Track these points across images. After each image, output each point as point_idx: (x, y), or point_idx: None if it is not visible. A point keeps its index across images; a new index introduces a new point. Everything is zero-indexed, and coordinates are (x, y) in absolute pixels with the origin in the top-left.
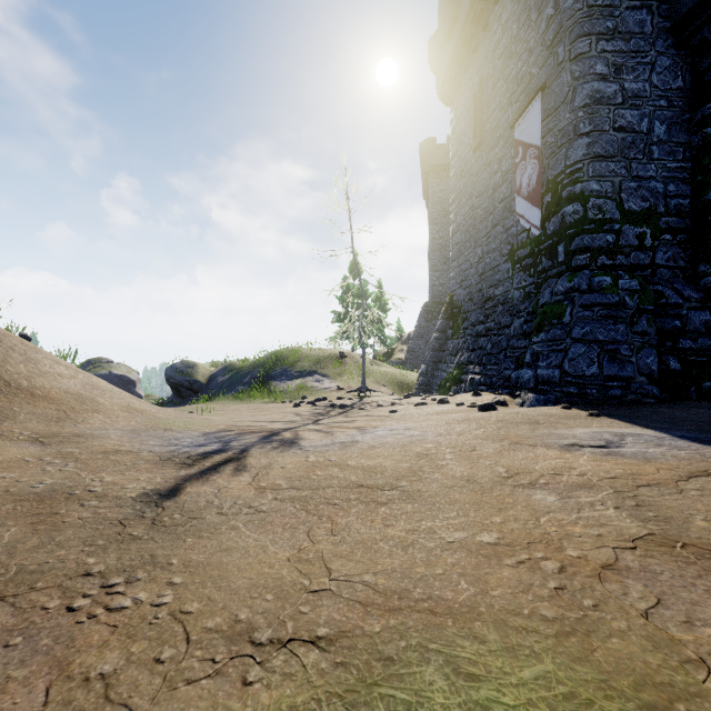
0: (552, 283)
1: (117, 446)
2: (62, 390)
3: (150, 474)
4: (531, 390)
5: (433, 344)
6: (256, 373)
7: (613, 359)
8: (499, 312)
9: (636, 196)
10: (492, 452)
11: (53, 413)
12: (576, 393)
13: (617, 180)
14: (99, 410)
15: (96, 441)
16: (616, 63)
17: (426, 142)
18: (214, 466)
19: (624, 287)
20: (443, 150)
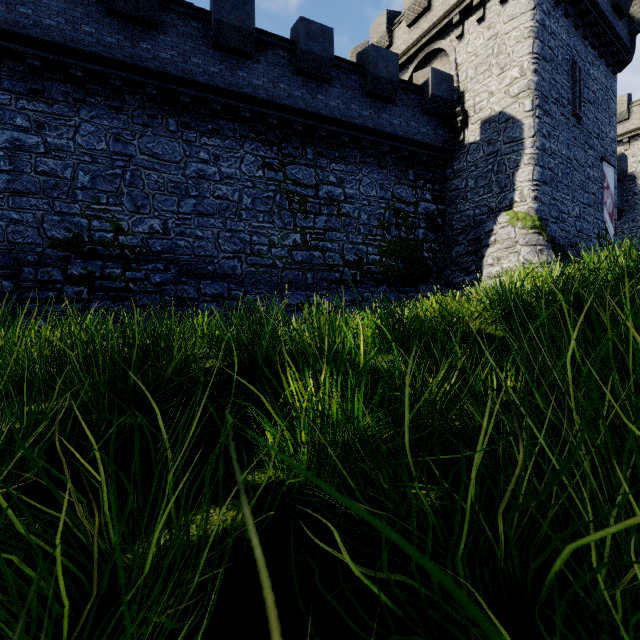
0: None
1: None
2: None
3: None
4: None
5: None
6: None
7: None
8: None
9: None
10: None
11: None
12: None
13: None
14: None
15: None
16: None
17: None
18: None
19: None
20: None
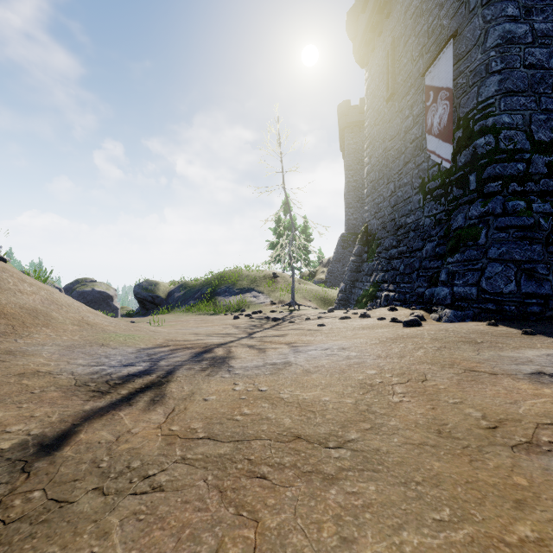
0: (464, 209)
1: (40, 365)
2: (18, 305)
3: (50, 408)
4: (448, 306)
5: (351, 266)
6: (204, 290)
7: (531, 277)
8: (411, 238)
9: (545, 127)
10: (449, 384)
11: (0, 328)
12: (494, 310)
13: (527, 113)
14: (49, 324)
15: (22, 359)
16: (526, 6)
17: (342, 104)
18: (130, 394)
19: (539, 210)
20: (357, 110)
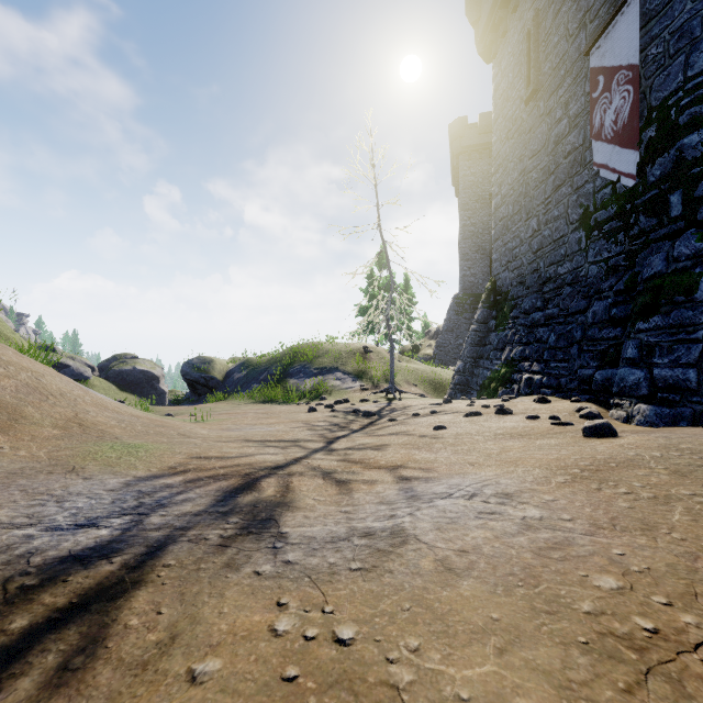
0: (663, 247)
1: None
2: None
3: None
4: (642, 399)
5: (472, 338)
6: (273, 370)
7: None
8: (566, 295)
9: None
10: None
11: None
12: None
13: None
14: (13, 427)
15: None
16: None
17: (456, 122)
18: (25, 636)
19: None
20: (475, 130)
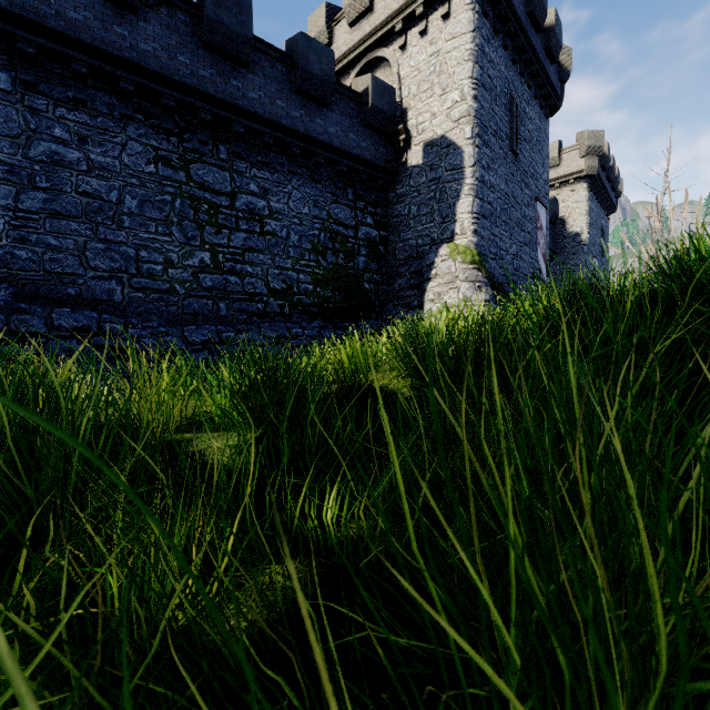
0: None
1: None
2: None
3: None
4: None
5: None
6: None
7: None
8: None
9: None
10: None
11: None
12: None
13: None
14: None
15: None
16: None
17: None
18: None
19: None
20: None
